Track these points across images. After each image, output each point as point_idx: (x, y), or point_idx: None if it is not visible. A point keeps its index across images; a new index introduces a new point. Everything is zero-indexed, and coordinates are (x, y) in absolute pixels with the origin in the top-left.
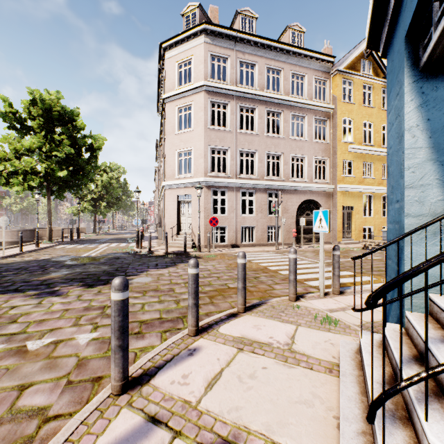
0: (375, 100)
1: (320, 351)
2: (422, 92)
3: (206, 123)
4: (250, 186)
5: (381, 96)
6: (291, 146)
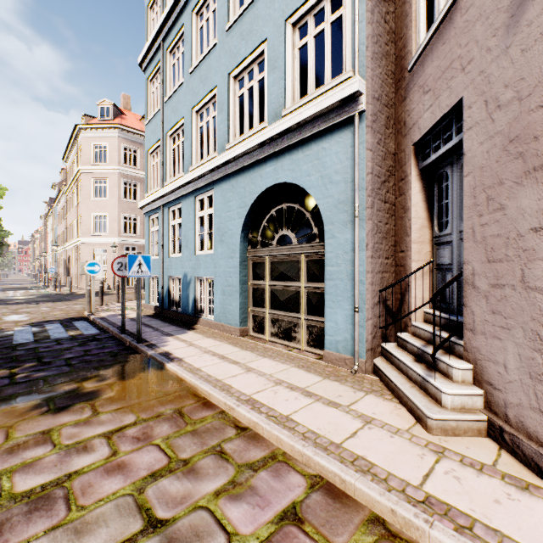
0: None
1: None
2: None
3: (120, 196)
4: None
5: None
6: None
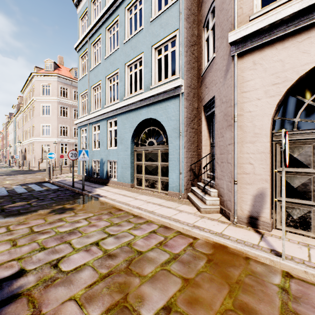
0: None
1: None
2: None
3: (58, 115)
4: None
5: None
6: None
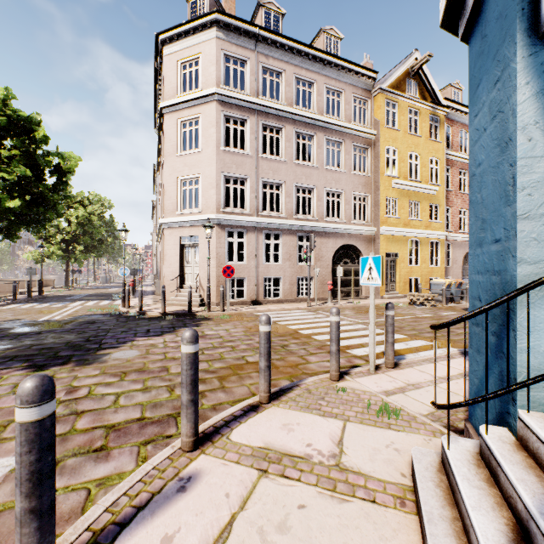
0: (422, 127)
1: (383, 465)
2: (543, 71)
3: (218, 142)
4: (275, 226)
5: (428, 124)
6: (325, 178)
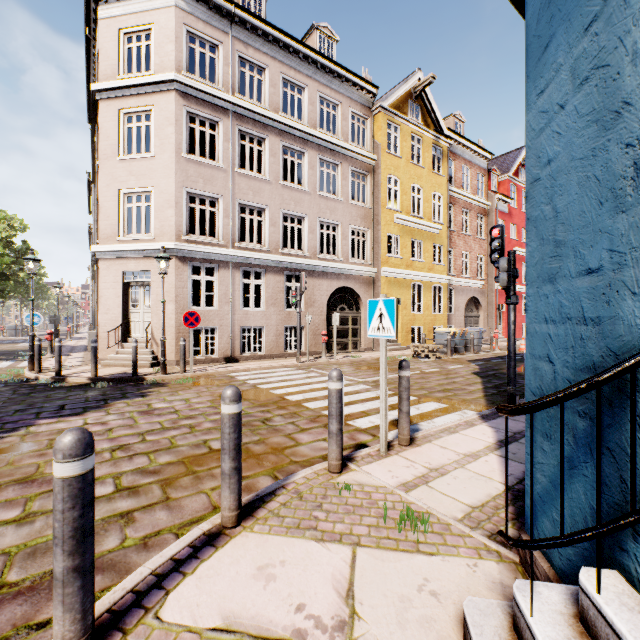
0: (425, 158)
1: (419, 632)
2: None
3: (179, 147)
4: (256, 262)
5: (431, 154)
6: (319, 206)
